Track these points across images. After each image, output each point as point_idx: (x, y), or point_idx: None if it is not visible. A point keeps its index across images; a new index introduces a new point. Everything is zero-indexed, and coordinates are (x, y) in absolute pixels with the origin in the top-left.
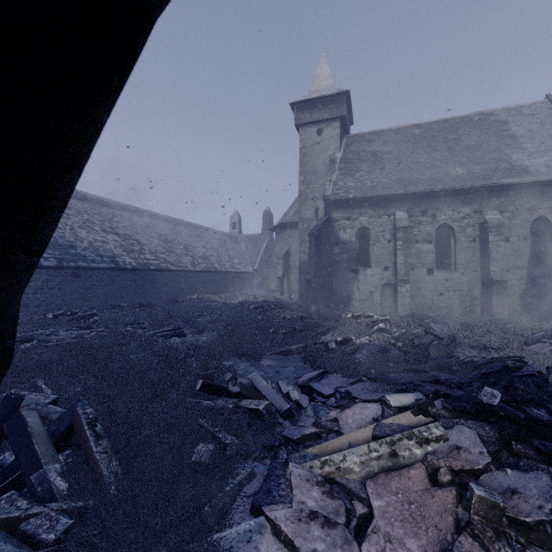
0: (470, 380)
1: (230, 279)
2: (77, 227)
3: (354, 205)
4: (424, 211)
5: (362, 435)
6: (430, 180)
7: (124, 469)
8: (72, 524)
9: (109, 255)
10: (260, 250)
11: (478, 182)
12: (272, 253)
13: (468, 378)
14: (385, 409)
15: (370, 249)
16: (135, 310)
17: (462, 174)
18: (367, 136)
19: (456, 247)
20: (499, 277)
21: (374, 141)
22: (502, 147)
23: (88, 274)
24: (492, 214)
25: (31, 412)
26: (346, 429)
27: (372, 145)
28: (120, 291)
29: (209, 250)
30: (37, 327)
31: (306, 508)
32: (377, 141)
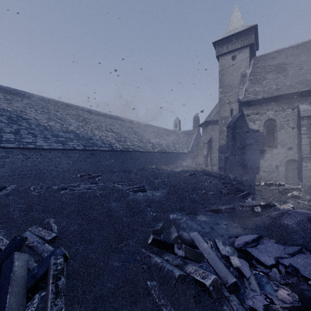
0: None
1: (174, 156)
2: (94, 129)
3: (262, 104)
4: None
5: None
6: None
7: None
8: None
9: (109, 143)
10: (191, 139)
11: None
12: (199, 140)
13: None
14: None
15: (275, 135)
16: (120, 174)
17: None
18: (271, 55)
19: None
20: None
21: (277, 57)
22: None
23: (98, 153)
24: None
25: (22, 255)
26: None
27: (275, 60)
28: (114, 163)
29: (161, 140)
30: (71, 181)
31: None
32: (279, 56)
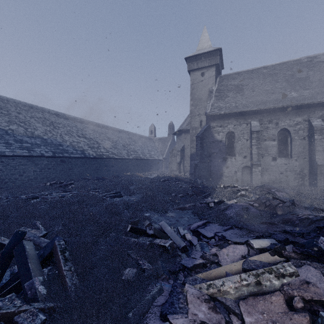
0: (308, 231)
1: (149, 163)
2: (63, 134)
3: (225, 118)
4: (270, 121)
5: (235, 267)
6: (274, 101)
7: (81, 282)
8: (44, 320)
9: (81, 150)
10: (166, 146)
11: (307, 101)
12: (173, 148)
13: (306, 229)
14: (249, 249)
15: (234, 145)
16: (95, 181)
17: (296, 96)
18: (233, 75)
19: (292, 143)
20: (322, 162)
21: (237, 78)
22: (323, 78)
23: (69, 160)
24: (317, 121)
25: (29, 242)
26: (223, 262)
27: (235, 80)
28: (86, 170)
29: (137, 147)
30: (41, 190)
31: (198, 319)
32: (239, 78)
